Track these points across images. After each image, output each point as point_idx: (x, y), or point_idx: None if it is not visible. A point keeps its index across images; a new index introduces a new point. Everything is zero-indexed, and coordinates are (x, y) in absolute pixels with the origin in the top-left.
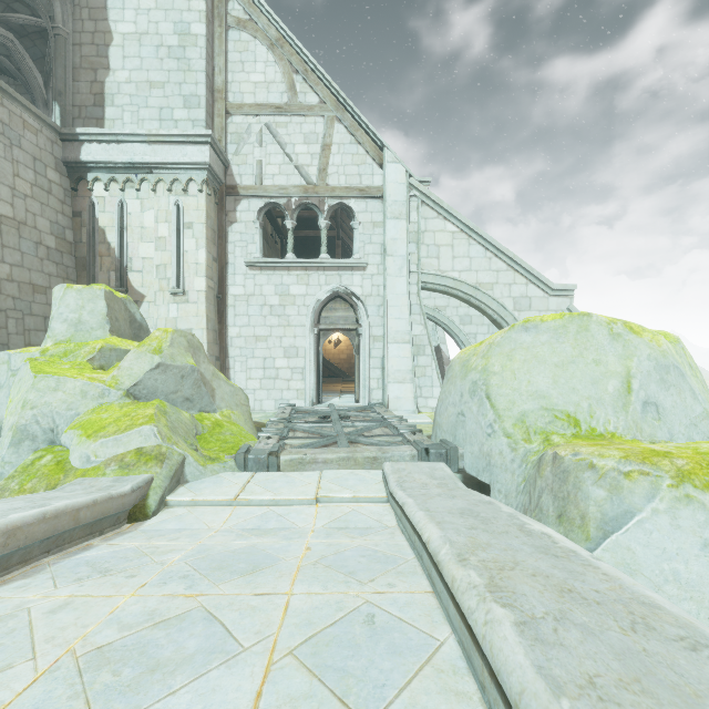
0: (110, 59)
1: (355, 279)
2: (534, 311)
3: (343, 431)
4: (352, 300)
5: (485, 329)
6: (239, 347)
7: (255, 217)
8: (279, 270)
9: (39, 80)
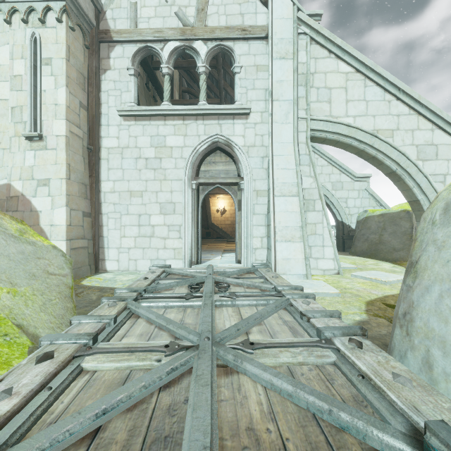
0: None
1: (236, 128)
2: (441, 161)
3: (214, 328)
4: (234, 152)
5: (356, 194)
6: (113, 203)
7: (129, 64)
8: (155, 120)
9: None
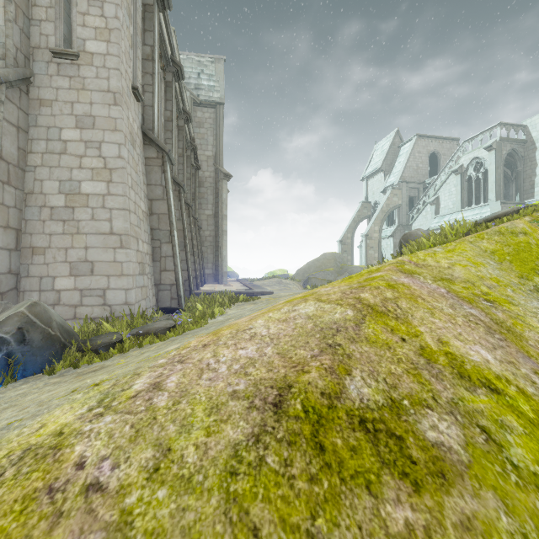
0: (536, 172)
1: None
2: None
3: None
4: None
5: None
6: None
7: None
8: None
9: (509, 173)
